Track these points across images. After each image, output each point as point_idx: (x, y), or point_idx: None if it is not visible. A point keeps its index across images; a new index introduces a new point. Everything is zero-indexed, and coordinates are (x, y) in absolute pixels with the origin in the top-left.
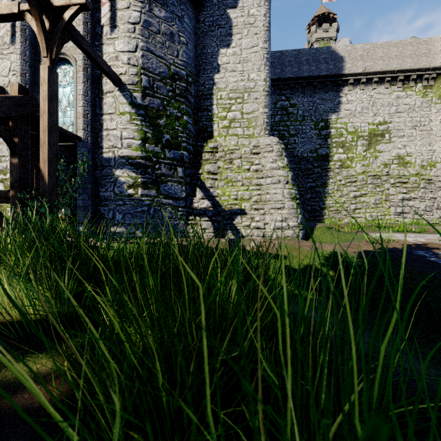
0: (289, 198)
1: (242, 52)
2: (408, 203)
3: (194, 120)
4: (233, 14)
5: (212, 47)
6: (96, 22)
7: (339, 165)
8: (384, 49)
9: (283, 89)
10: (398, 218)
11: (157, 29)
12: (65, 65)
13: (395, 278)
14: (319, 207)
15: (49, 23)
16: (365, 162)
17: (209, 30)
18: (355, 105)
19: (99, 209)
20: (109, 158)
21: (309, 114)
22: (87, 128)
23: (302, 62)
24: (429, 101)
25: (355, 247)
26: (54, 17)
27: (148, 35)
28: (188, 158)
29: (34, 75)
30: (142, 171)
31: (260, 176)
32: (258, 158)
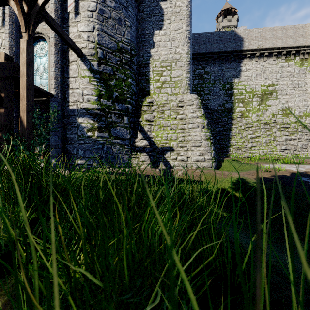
0: (205, 138)
1: (171, 33)
2: (290, 142)
3: (136, 82)
4: (164, 6)
5: (149, 30)
6: (64, 10)
7: (240, 115)
8: (272, 32)
9: (200, 61)
10: (282, 153)
11: (109, 16)
12: (42, 41)
13: (288, 199)
14: (225, 145)
15: (27, 7)
16: (259, 113)
17: (147, 17)
18: (251, 72)
19: (66, 147)
20: (74, 110)
21: (218, 78)
22: (58, 87)
23: (214, 41)
24: (305, 69)
25: (255, 174)
26: (31, 3)
27: (102, 19)
28: (131, 109)
29: (19, 49)
30: (98, 119)
31: (183, 123)
32: (182, 110)
